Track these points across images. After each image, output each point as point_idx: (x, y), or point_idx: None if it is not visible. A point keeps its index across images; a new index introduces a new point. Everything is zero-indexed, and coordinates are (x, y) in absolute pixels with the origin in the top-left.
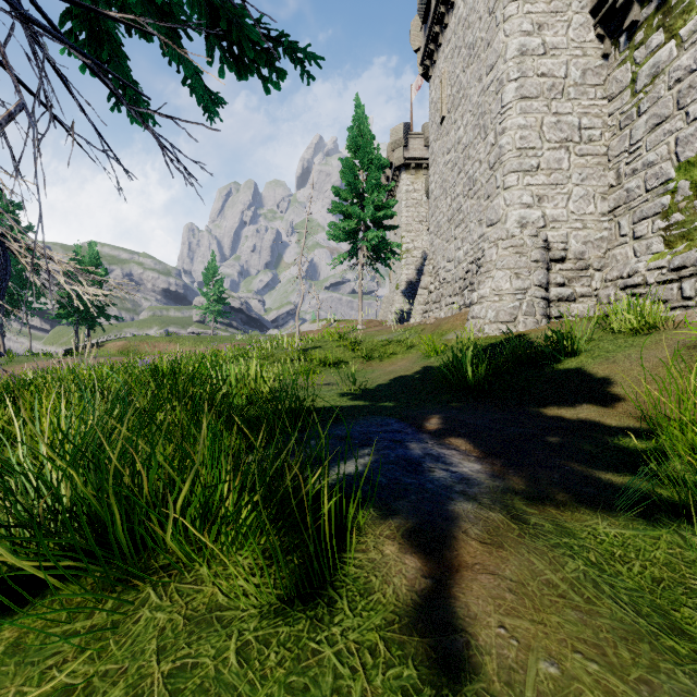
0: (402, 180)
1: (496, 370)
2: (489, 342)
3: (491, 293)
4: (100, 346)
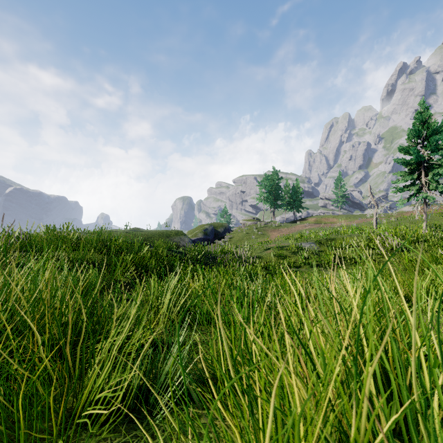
0: None
1: None
2: None
3: None
4: (305, 220)
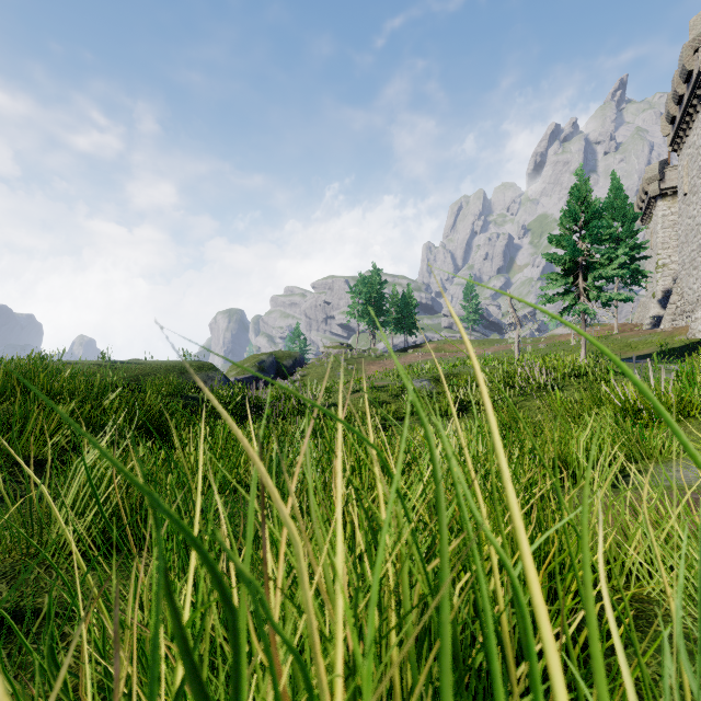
0: (657, 207)
1: (680, 351)
2: (694, 341)
3: (700, 317)
4: (421, 347)
